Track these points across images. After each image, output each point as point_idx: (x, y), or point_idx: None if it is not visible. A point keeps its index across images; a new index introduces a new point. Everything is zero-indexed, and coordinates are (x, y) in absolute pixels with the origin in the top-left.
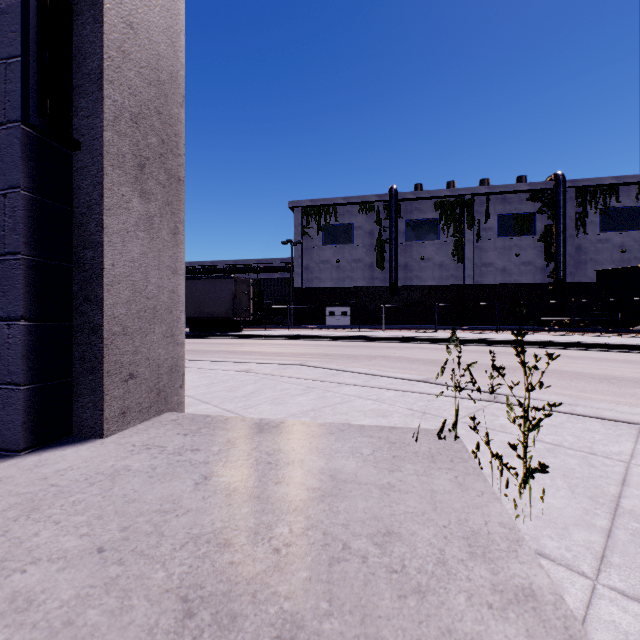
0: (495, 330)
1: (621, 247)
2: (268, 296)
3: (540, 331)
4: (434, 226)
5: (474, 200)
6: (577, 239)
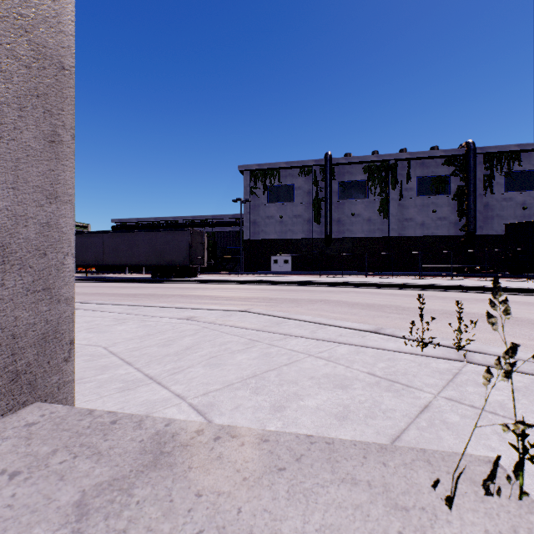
0: (417, 276)
1: (523, 205)
2: (221, 246)
3: (457, 276)
4: (363, 187)
5: (397, 164)
6: (485, 198)
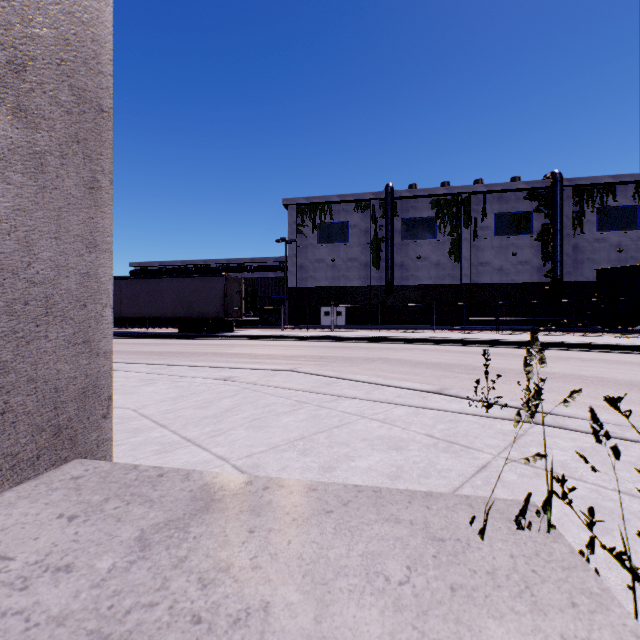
0: (494, 330)
1: (618, 246)
2: (262, 295)
3: (540, 331)
4: (430, 225)
5: (471, 198)
6: (574, 238)
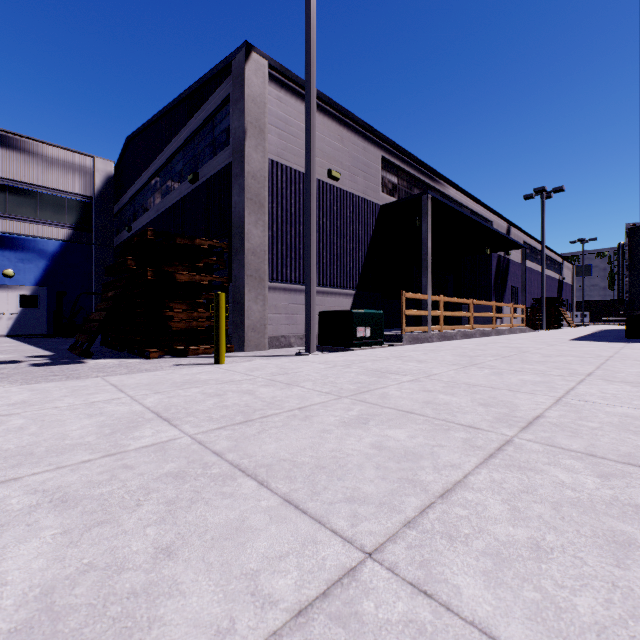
0: None
1: None
2: None
3: None
4: None
5: None
6: None
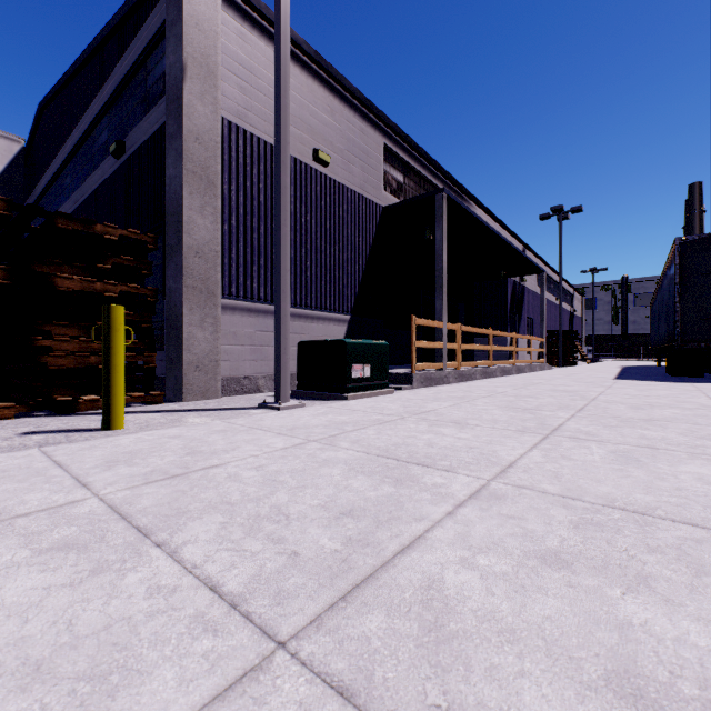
0: None
1: None
2: None
3: None
4: None
5: None
6: None
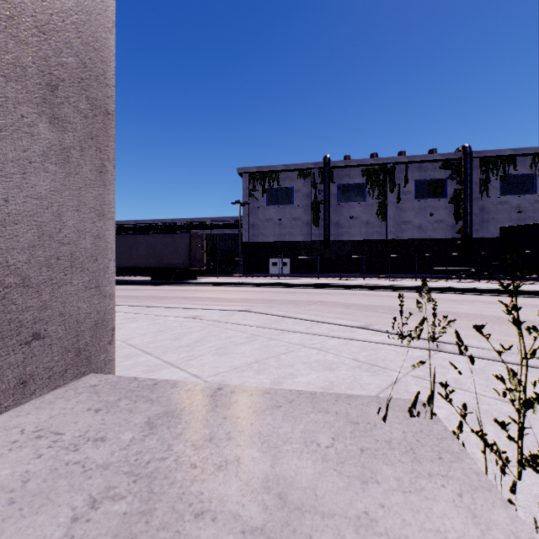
0: (414, 278)
1: (518, 208)
2: (220, 249)
3: (452, 279)
4: (361, 190)
5: (395, 168)
6: (481, 201)
